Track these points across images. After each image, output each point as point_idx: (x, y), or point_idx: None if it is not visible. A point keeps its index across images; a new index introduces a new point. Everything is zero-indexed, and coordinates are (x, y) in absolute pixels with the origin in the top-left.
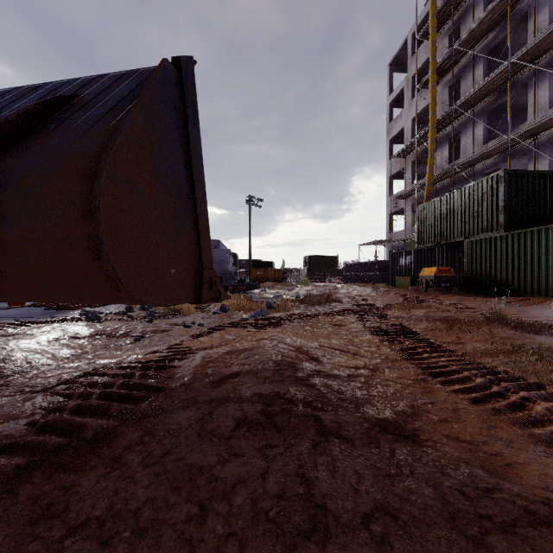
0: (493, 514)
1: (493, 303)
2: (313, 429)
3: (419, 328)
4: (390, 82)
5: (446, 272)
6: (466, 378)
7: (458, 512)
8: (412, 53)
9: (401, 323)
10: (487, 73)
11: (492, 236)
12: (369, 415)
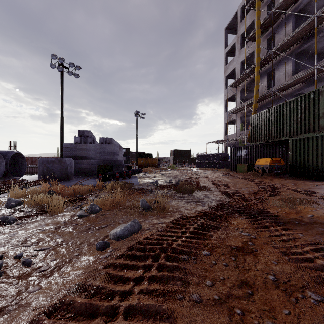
0: None
1: None
2: None
3: None
4: (226, 40)
5: (277, 162)
6: None
7: None
8: (241, 19)
9: None
10: (294, 28)
11: (314, 135)
12: None
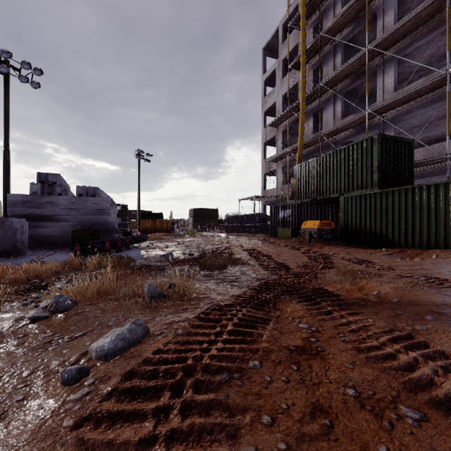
0: None
1: None
2: None
3: None
4: (264, 64)
5: (327, 225)
6: None
7: None
8: (283, 40)
9: (410, 333)
10: (343, 61)
11: (366, 193)
12: None
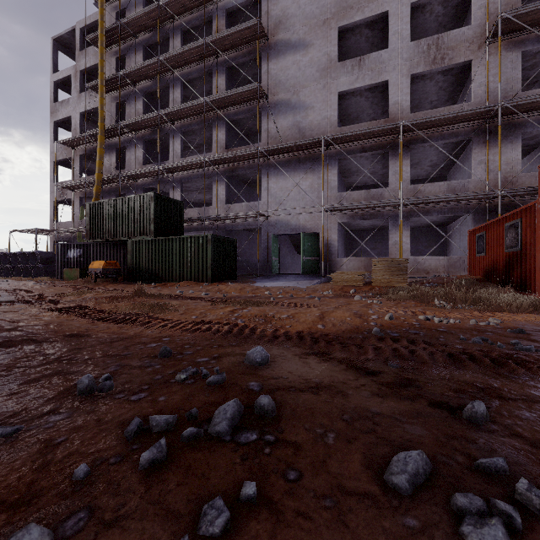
0: (116, 340)
1: (138, 284)
2: (32, 342)
3: (90, 305)
4: (55, 58)
5: (113, 265)
6: (115, 318)
7: (105, 343)
8: (81, 47)
9: (74, 303)
10: (146, 109)
11: (146, 239)
12: (64, 334)
